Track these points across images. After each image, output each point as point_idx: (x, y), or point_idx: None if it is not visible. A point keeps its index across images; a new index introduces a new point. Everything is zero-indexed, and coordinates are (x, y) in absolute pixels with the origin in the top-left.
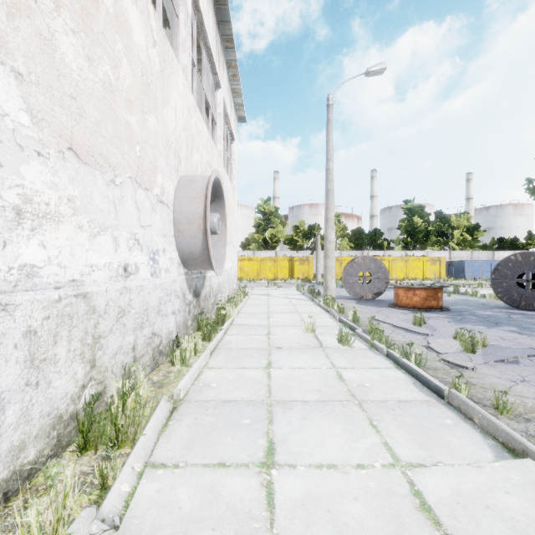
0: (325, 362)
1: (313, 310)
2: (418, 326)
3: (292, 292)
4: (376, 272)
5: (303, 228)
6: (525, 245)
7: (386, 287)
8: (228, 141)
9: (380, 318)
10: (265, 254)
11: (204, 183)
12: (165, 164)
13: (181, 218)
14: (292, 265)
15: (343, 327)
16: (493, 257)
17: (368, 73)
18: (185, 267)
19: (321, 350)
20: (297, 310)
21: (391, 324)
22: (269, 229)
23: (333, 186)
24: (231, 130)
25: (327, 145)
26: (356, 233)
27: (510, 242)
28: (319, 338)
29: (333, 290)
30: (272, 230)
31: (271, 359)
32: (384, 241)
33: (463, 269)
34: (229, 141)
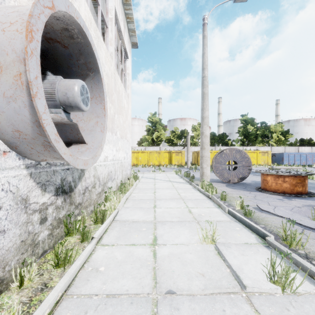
0: None
1: (194, 196)
2: None
3: (172, 175)
4: (241, 161)
5: (177, 132)
6: None
7: (249, 173)
8: (123, 56)
9: (270, 210)
10: (153, 149)
11: None
12: None
13: None
14: (171, 156)
15: (238, 224)
16: (298, 150)
17: None
18: (24, 156)
19: (248, 305)
20: (180, 196)
21: (287, 219)
22: (155, 132)
23: (207, 91)
24: (125, 48)
25: (203, 57)
26: (211, 135)
27: (307, 141)
28: (228, 259)
29: (208, 176)
30: (157, 133)
31: None
32: (228, 140)
33: (282, 158)
34: (123, 57)
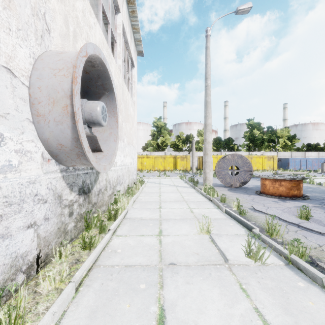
0: (247, 310)
1: (197, 198)
2: (304, 219)
3: (177, 180)
4: (242, 166)
5: (182, 137)
6: (324, 148)
7: (250, 177)
8: (129, 66)
9: (263, 210)
10: (158, 154)
11: (76, 54)
12: (4, 6)
13: (40, 96)
14: (176, 161)
15: (233, 221)
16: (305, 155)
17: (237, 11)
18: (60, 162)
19: (228, 271)
20: (184, 198)
21: (276, 217)
22: (160, 137)
23: (210, 99)
24: (132, 57)
25: (206, 67)
26: (217, 140)
27: (314, 146)
28: (218, 244)
29: (210, 180)
30: (163, 138)
31: (163, 298)
32: (234, 145)
33: (288, 163)
34: (130, 66)
